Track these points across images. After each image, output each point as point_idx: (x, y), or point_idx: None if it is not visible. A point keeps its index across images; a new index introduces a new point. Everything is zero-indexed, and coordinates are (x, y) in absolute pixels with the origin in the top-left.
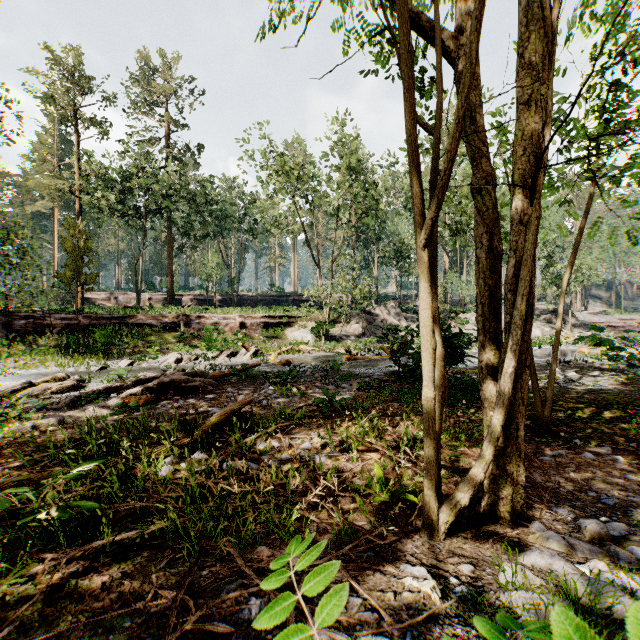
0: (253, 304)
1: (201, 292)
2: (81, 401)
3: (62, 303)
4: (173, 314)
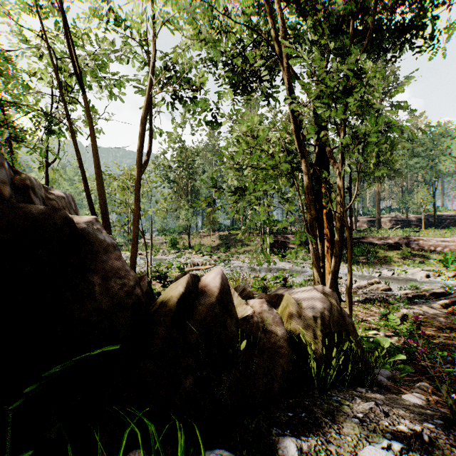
0: (452, 223)
1: (395, 214)
2: (416, 301)
3: (307, 225)
4: (395, 237)
